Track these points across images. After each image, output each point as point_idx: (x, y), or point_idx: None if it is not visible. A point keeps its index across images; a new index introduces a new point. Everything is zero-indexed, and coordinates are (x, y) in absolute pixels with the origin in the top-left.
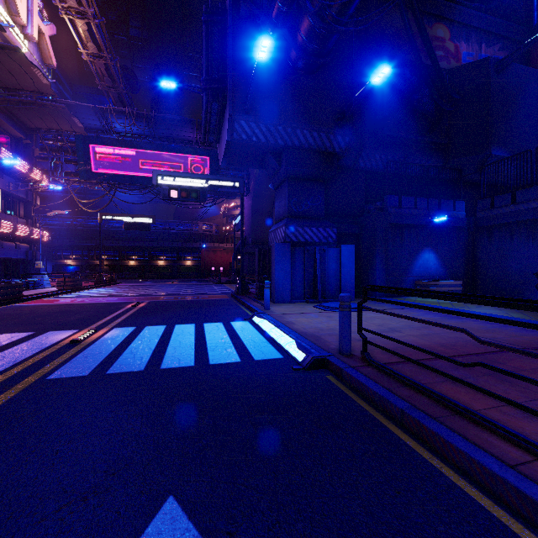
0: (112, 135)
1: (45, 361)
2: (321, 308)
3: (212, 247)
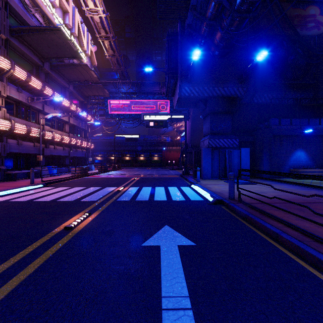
0: (120, 94)
1: (113, 196)
2: (227, 182)
3: (168, 149)
